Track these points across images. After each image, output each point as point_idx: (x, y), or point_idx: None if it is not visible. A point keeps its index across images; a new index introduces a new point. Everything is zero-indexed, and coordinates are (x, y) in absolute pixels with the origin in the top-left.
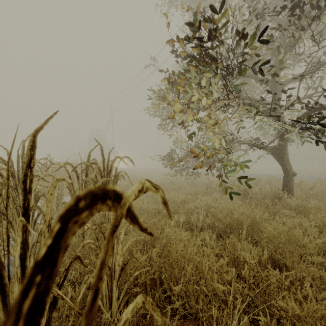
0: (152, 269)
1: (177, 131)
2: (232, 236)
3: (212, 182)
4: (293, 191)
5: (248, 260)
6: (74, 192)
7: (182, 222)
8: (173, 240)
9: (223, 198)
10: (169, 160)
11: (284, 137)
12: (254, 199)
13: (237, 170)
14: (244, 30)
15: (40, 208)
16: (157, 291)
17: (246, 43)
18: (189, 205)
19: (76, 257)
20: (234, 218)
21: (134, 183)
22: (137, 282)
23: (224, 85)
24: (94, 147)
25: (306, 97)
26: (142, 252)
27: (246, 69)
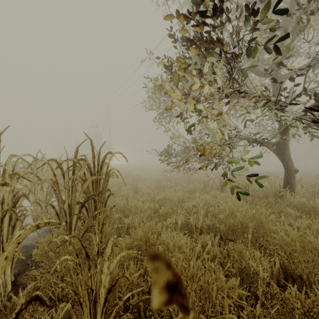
0: (147, 284)
1: (174, 126)
2: (238, 243)
3: (209, 178)
4: (294, 188)
5: (261, 275)
6: (59, 192)
7: (180, 224)
8: (171, 247)
9: (223, 196)
10: (166, 156)
11: (286, 132)
12: (257, 198)
13: (244, 168)
14: (253, 5)
15: (16, 212)
16: (152, 313)
17: (255, 21)
18: (187, 204)
19: (30, 300)
20: (238, 219)
21: (129, 179)
22: (128, 304)
23: (228, 72)
24: (82, 142)
25: (308, 91)
26: (136, 260)
27: (257, 49)
